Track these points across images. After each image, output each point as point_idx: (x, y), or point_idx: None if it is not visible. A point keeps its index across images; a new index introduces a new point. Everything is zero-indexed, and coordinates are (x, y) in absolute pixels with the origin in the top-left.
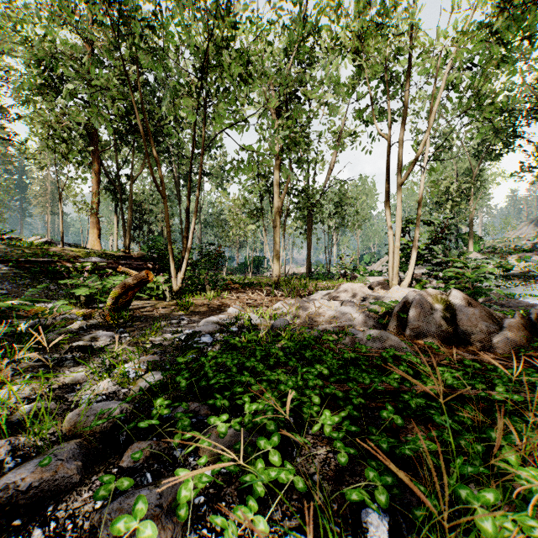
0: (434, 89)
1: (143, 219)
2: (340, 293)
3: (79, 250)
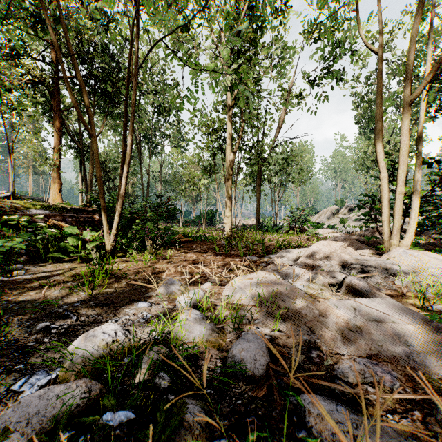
0: None
1: (107, 177)
2: (315, 255)
3: (25, 203)
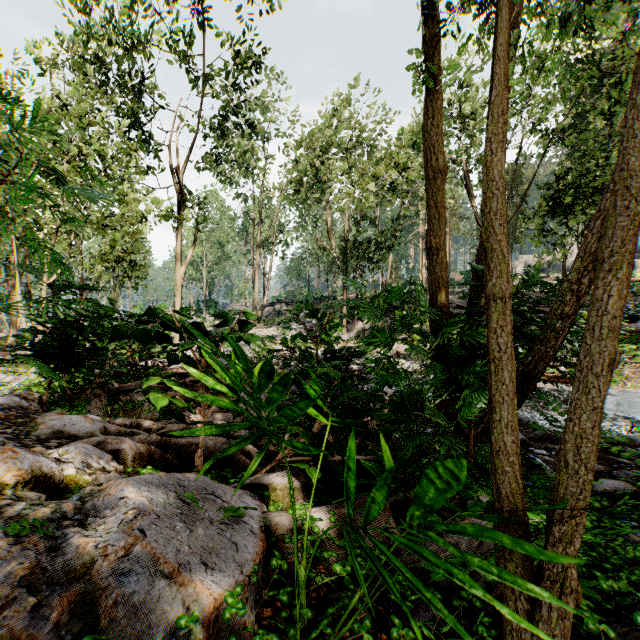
0: None
1: None
2: None
3: None
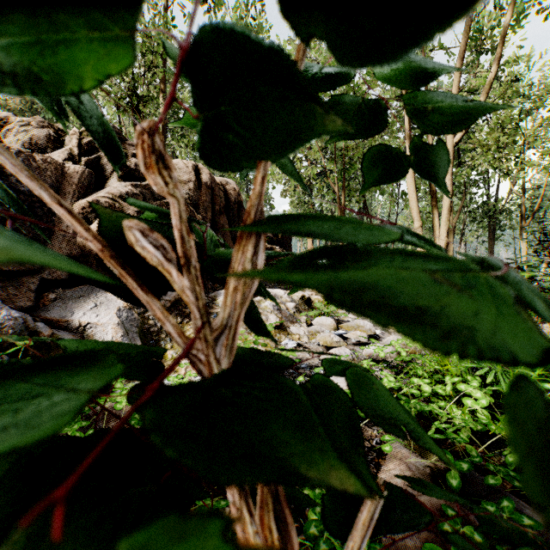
0: None
1: None
2: None
3: None
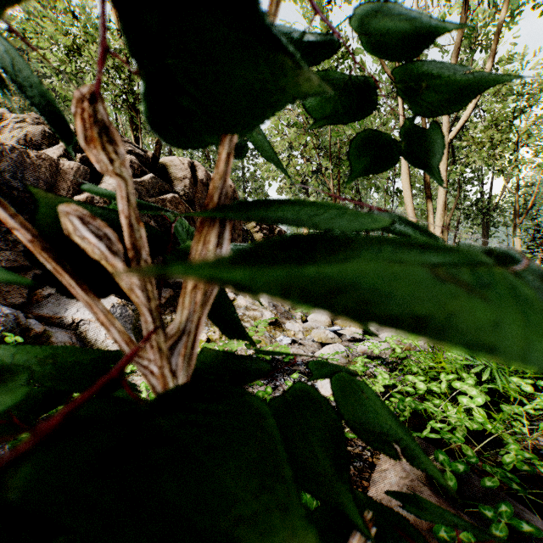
0: None
1: None
2: None
3: None
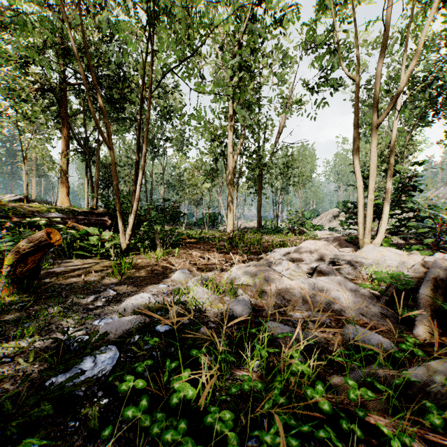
0: (410, 21)
1: (112, 180)
2: (302, 252)
3: (39, 206)
